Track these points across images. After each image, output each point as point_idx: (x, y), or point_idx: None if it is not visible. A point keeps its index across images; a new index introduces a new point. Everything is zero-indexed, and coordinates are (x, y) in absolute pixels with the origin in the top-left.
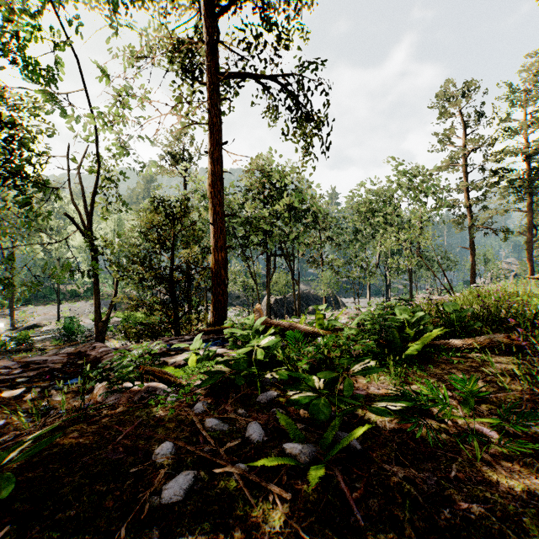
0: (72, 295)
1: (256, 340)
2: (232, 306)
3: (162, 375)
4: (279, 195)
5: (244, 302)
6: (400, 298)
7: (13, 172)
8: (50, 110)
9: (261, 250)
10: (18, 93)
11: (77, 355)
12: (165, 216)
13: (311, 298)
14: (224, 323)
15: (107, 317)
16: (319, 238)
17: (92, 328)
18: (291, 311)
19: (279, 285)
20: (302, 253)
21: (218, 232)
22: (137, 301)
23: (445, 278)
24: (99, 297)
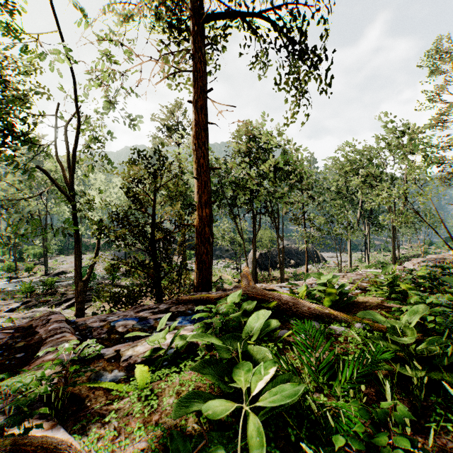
0: (93, 247)
1: (245, 374)
2: (222, 258)
3: (58, 439)
4: (264, 157)
5: (232, 255)
6: (432, 264)
7: (2, 130)
8: (9, 46)
9: (247, 209)
10: (12, 55)
11: (24, 332)
12: (145, 170)
13: (292, 252)
14: (208, 285)
15: (87, 276)
16: (302, 197)
17: (105, 276)
18: (275, 264)
19: (263, 240)
20: (285, 212)
21: (202, 187)
22: (117, 260)
23: (449, 236)
24: (80, 256)
